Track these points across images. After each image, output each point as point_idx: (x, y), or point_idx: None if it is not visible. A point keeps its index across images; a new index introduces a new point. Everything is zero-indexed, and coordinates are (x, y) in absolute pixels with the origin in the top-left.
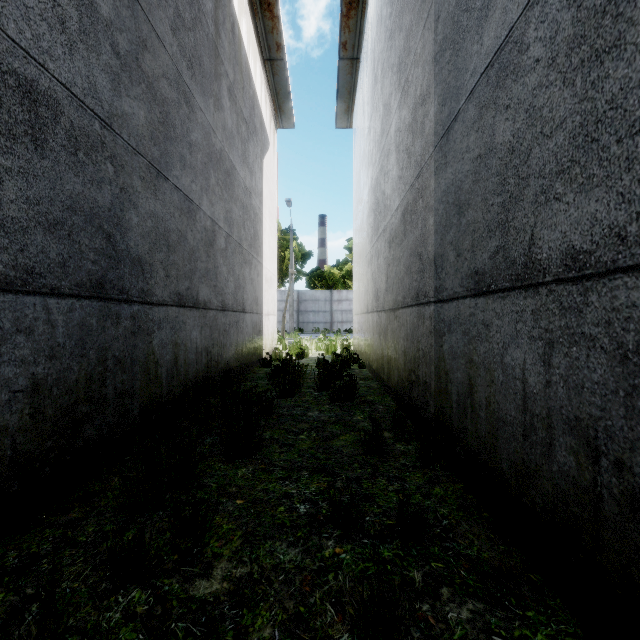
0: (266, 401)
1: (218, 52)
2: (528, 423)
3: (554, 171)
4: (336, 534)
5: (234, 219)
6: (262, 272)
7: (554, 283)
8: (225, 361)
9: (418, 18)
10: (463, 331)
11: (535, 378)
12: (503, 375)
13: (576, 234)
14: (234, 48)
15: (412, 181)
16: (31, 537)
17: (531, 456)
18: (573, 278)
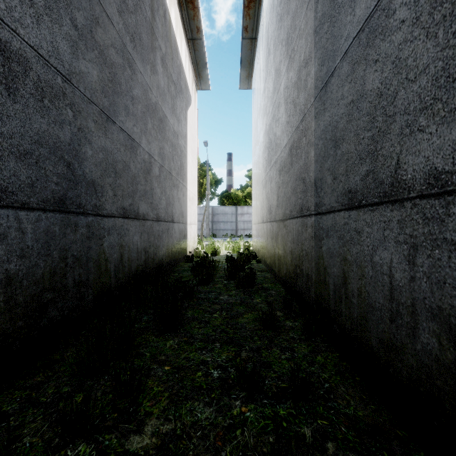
0: (188, 288)
1: (153, 31)
2: (394, 309)
3: (418, 108)
4: (242, 395)
5: (165, 154)
6: (186, 193)
7: (418, 198)
8: (159, 258)
9: (302, 2)
10: (338, 236)
11: (401, 274)
12: (372, 271)
13: (438, 158)
14: (165, 29)
15: (297, 124)
16: (3, 398)
17: (397, 336)
18: (435, 194)
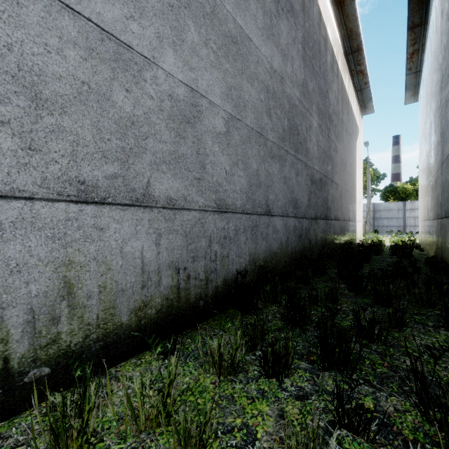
0: None
1: (342, 120)
2: None
3: None
4: None
5: (346, 181)
6: (356, 200)
7: None
8: (344, 241)
9: (437, 110)
10: (444, 228)
11: None
12: (447, 238)
13: None
14: (346, 109)
15: (436, 170)
16: None
17: None
18: None
